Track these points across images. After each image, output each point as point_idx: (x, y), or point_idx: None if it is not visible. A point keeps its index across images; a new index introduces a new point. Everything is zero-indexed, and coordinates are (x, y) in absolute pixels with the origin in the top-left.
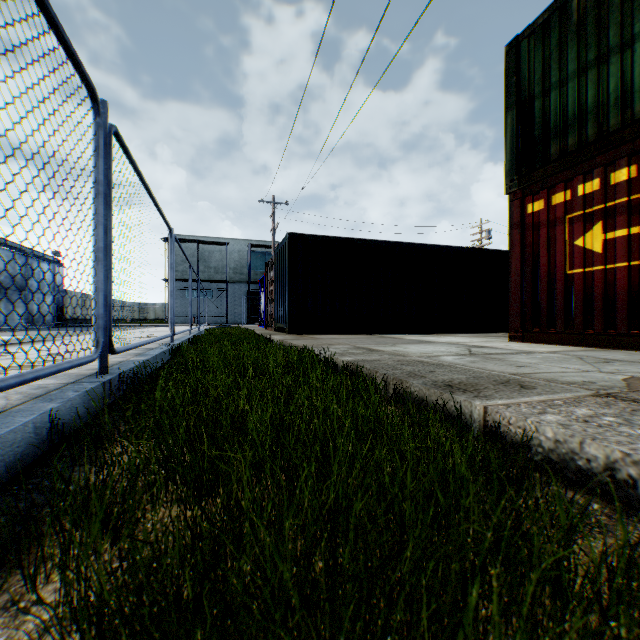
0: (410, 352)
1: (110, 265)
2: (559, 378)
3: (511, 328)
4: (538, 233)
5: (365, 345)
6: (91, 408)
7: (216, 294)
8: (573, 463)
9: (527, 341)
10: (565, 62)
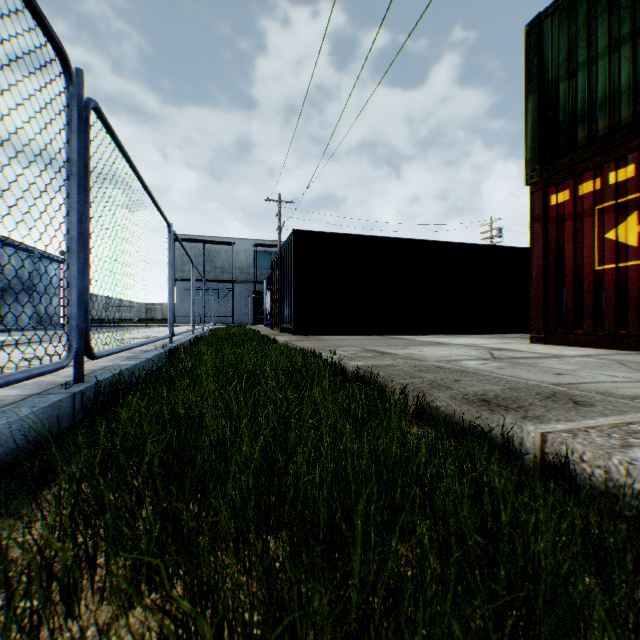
0: (426, 355)
1: (88, 258)
2: (614, 390)
3: (532, 329)
4: (563, 226)
5: (375, 347)
6: (53, 426)
7: (222, 294)
8: None
9: (550, 343)
10: (594, 39)
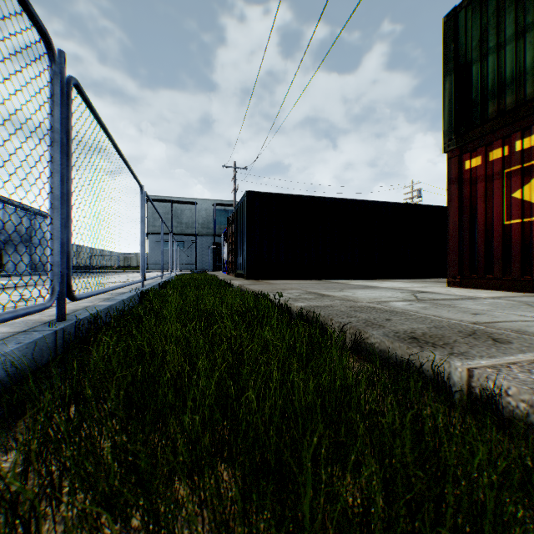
0: (359, 297)
1: (69, 214)
2: (526, 329)
3: (449, 274)
4: (475, 187)
5: (315, 290)
6: (36, 359)
7: (187, 245)
8: None
9: (464, 286)
10: (503, 27)
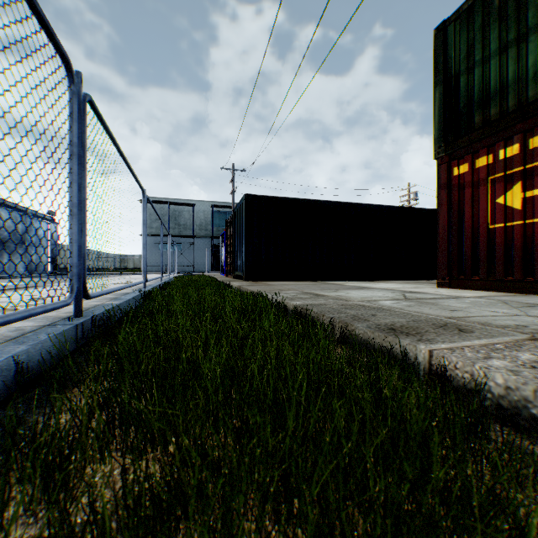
0: (352, 297)
1: (84, 219)
2: (492, 322)
3: (439, 276)
4: (463, 193)
5: (311, 290)
6: (63, 349)
7: (185, 247)
8: (526, 411)
9: (453, 287)
10: (487, 42)
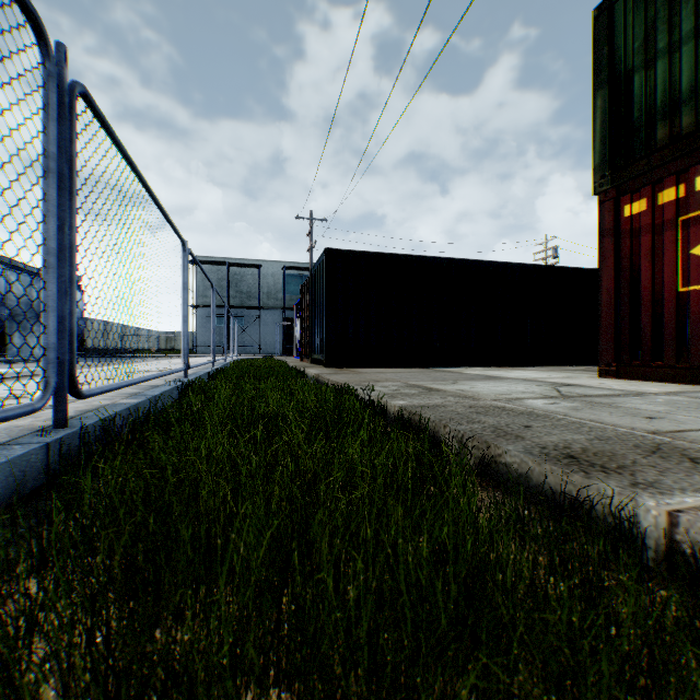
0: (480, 393)
1: (72, 275)
2: None
3: (601, 361)
4: (638, 241)
5: (419, 382)
6: (15, 487)
7: (248, 322)
8: None
9: (623, 377)
10: (677, 21)
